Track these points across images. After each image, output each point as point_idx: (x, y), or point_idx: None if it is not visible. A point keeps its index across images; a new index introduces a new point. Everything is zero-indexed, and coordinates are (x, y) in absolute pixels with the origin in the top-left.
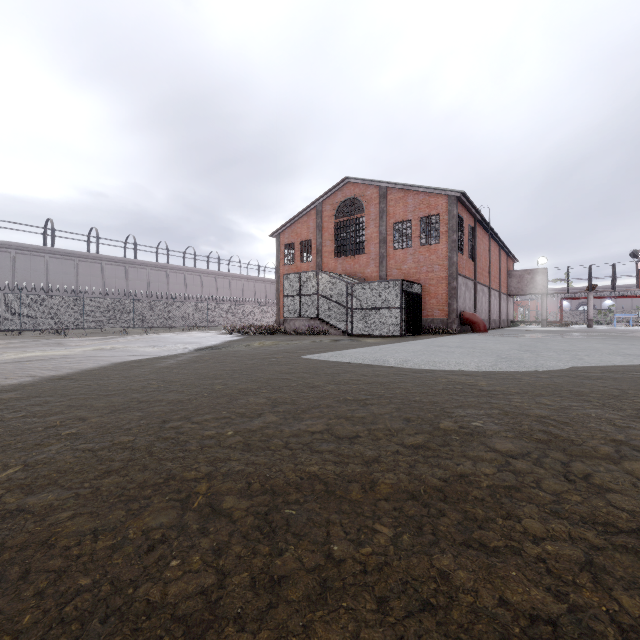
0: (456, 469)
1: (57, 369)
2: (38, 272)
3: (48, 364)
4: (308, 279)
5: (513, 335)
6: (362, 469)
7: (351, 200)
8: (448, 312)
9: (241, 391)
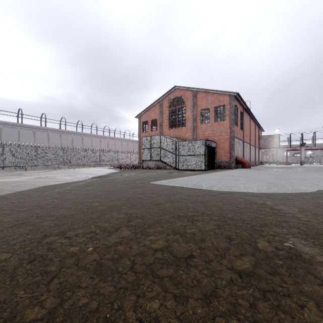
0: (303, 316)
1: (1, 191)
2: (14, 136)
3: None
4: (155, 139)
5: (265, 169)
6: (203, 310)
7: (178, 98)
8: (229, 157)
9: (109, 208)
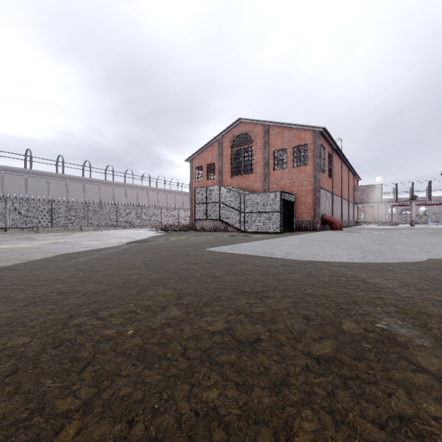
0: (390, 405)
1: (8, 260)
2: (20, 187)
3: (4, 255)
4: (212, 191)
5: (362, 232)
6: (270, 399)
7: (243, 135)
8: (313, 215)
9: (152, 282)
